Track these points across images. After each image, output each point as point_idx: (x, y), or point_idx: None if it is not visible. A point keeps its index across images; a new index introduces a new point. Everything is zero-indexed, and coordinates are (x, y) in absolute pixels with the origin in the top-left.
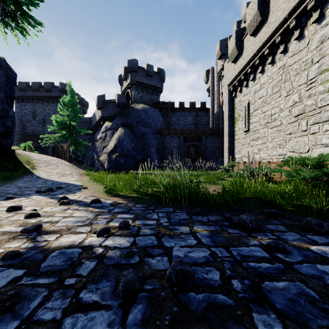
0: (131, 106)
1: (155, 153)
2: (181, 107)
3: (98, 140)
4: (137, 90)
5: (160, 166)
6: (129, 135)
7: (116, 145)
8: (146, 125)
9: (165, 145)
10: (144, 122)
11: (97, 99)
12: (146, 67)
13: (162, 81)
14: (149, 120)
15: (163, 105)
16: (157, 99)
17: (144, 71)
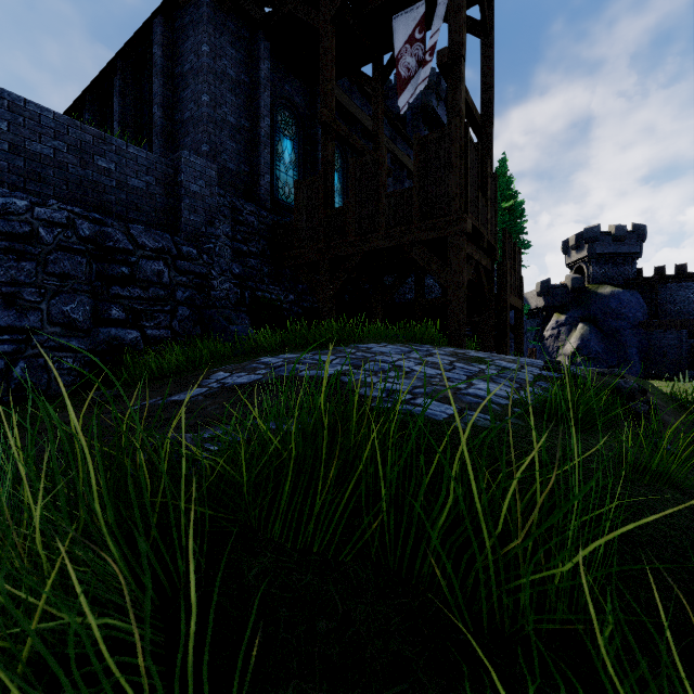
0: (590, 289)
1: (636, 355)
2: (680, 273)
3: (548, 338)
4: (598, 264)
5: (643, 373)
6: (595, 333)
7: (580, 347)
8: (620, 317)
9: (652, 343)
10: (615, 313)
11: (541, 286)
12: (613, 231)
13: (641, 242)
14: (623, 309)
15: (645, 281)
16: (630, 271)
17: (610, 237)
